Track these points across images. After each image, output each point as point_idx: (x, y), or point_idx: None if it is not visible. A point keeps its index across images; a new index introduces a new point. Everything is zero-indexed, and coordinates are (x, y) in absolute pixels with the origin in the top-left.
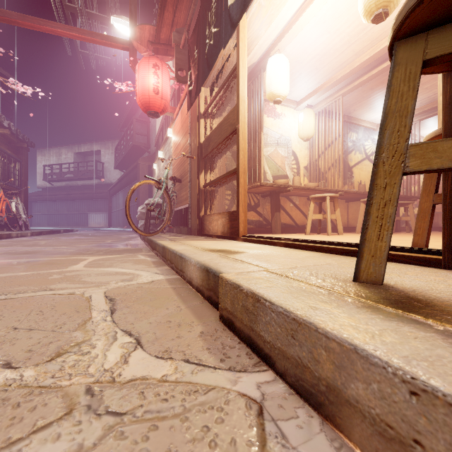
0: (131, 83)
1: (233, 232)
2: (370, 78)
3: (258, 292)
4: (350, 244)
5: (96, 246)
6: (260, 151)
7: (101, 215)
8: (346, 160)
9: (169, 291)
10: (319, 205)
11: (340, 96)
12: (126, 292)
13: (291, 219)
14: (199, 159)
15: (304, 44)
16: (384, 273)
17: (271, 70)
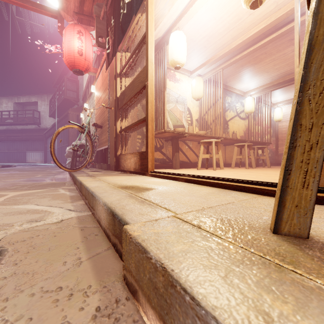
0: (59, 46)
1: (143, 168)
2: (242, 57)
3: (171, 267)
4: (242, 181)
5: (24, 181)
6: (164, 105)
7: (38, 154)
8: (224, 116)
9: (75, 233)
10: (207, 148)
11: (221, 69)
12: (25, 239)
13: (186, 158)
14: (116, 110)
15: (197, 26)
16: (310, 225)
17: (173, 43)
